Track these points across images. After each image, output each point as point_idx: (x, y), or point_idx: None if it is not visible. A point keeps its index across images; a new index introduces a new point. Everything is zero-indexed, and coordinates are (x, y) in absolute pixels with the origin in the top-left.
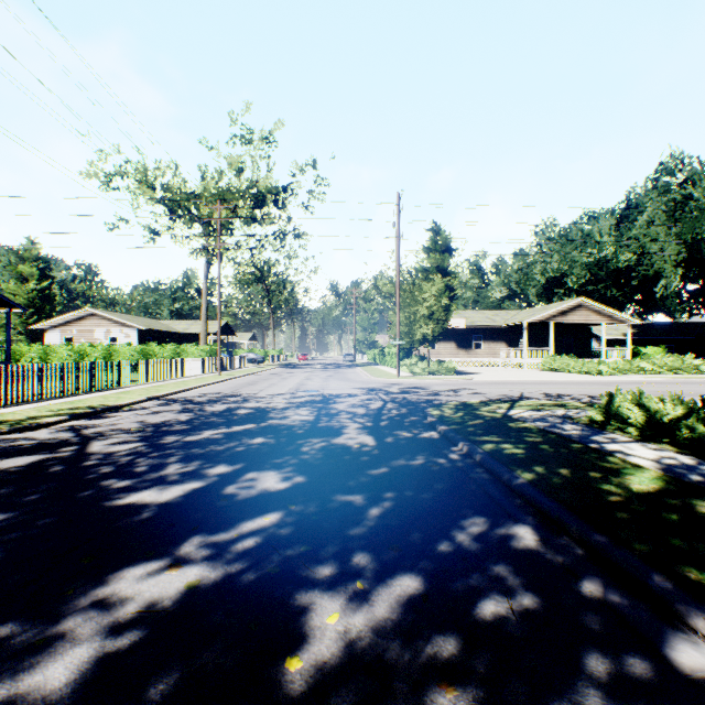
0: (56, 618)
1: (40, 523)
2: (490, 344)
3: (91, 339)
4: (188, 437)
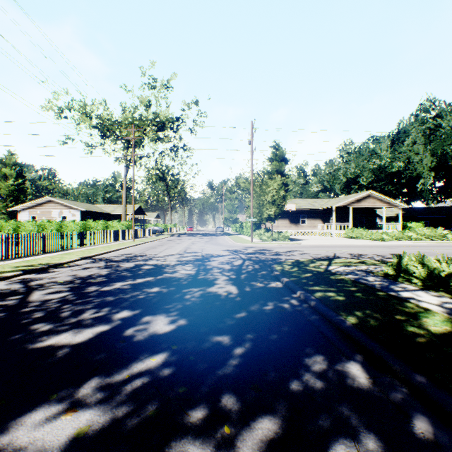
0: None
1: None
2: (311, 220)
3: (50, 217)
4: (105, 288)
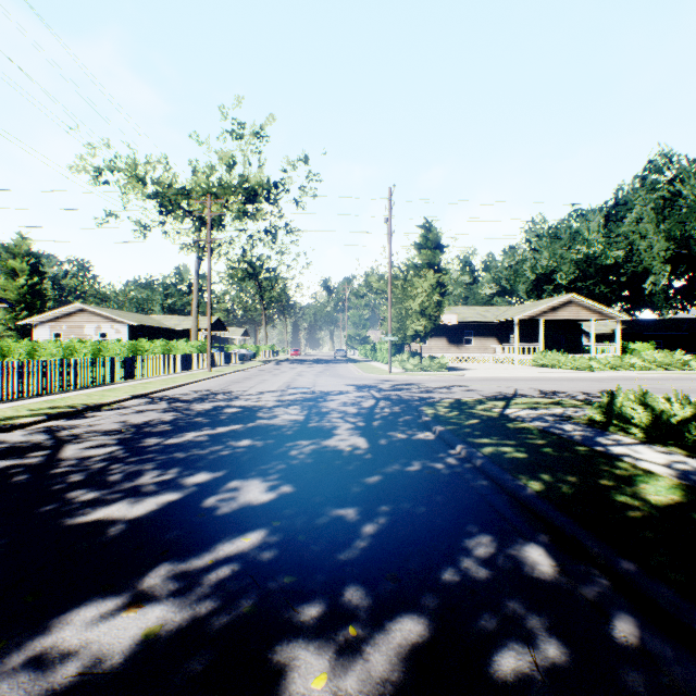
0: None
1: None
2: (481, 340)
3: (82, 335)
4: (170, 440)
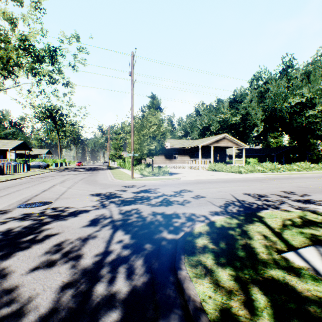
0: None
1: None
2: (182, 156)
3: None
4: None
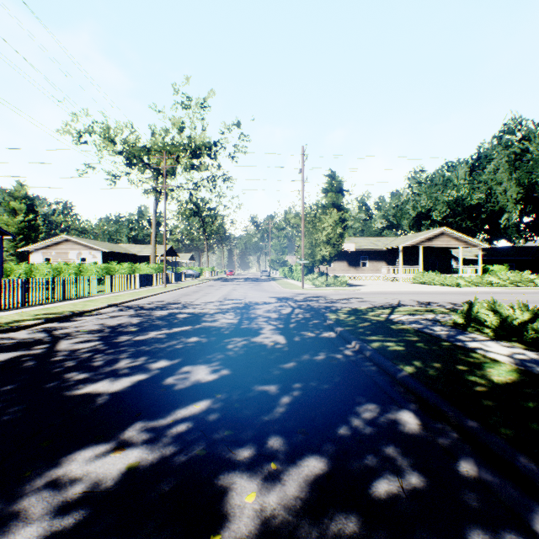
0: (13, 498)
1: (10, 411)
2: (374, 263)
3: (66, 259)
4: (138, 337)
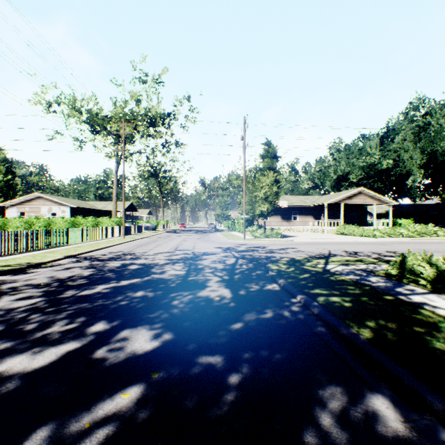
0: None
1: None
2: (303, 217)
3: (39, 214)
4: (83, 292)
